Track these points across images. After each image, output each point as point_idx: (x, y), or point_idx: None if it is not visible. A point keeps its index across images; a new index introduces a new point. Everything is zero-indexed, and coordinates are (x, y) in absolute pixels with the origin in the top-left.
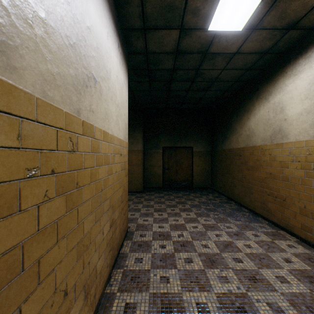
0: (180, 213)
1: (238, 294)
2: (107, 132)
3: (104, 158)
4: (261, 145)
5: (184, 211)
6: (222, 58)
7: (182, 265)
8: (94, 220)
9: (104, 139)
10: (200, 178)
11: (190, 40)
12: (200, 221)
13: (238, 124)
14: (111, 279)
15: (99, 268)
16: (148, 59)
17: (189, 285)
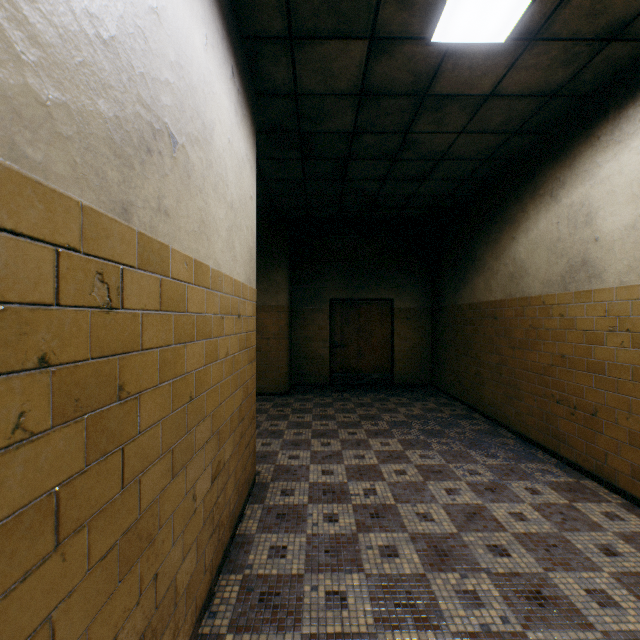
0: (368, 441)
1: (505, 635)
2: (205, 264)
3: (198, 324)
4: (542, 296)
5: (377, 437)
6: (458, 106)
7: (375, 564)
8: (171, 471)
9: (196, 280)
10: (409, 365)
11: (390, 66)
12: (411, 458)
13: (491, 252)
14: (214, 599)
15: (183, 581)
16: (299, 108)
17: (393, 613)
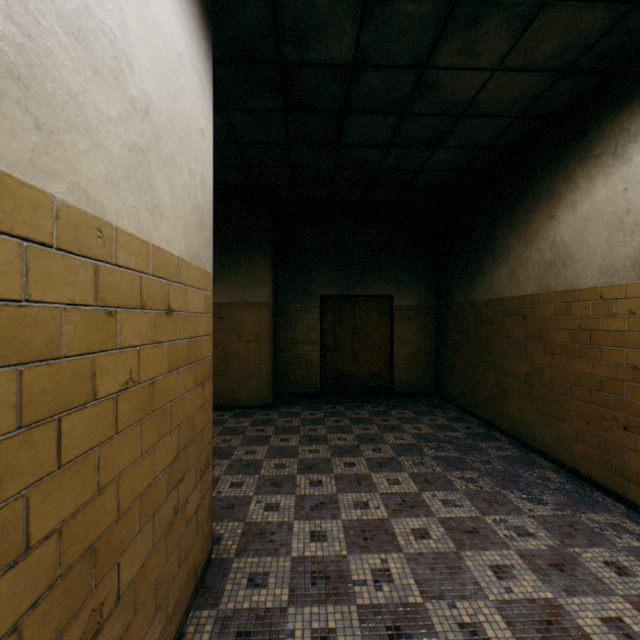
0: (370, 477)
1: None
2: (25, 181)
3: None
4: (599, 288)
5: (382, 469)
6: (502, 19)
7: None
8: None
9: None
10: (411, 371)
11: None
12: (431, 505)
13: (517, 236)
14: None
15: None
16: (278, 16)
17: None
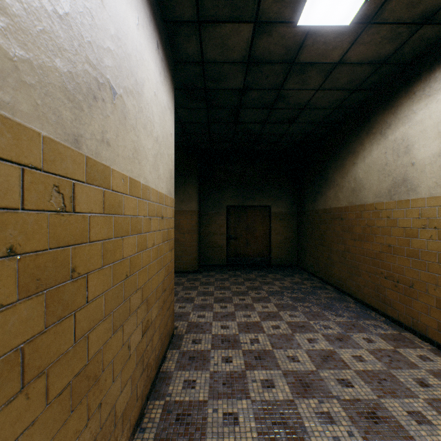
0: (253, 305)
1: None
2: (137, 180)
3: (132, 223)
4: (374, 204)
5: (259, 302)
6: (316, 71)
7: (258, 393)
8: (112, 329)
9: (131, 192)
10: (282, 252)
11: (269, 42)
12: (283, 316)
13: (338, 173)
14: (143, 419)
15: (121, 408)
16: (205, 72)
17: (270, 429)
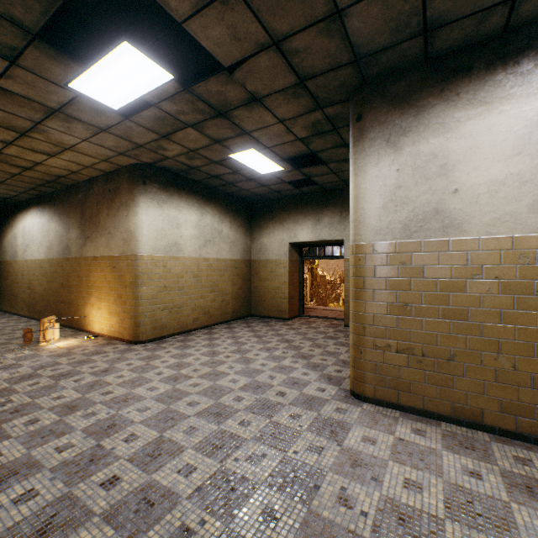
0: None
1: None
2: None
3: None
4: (10, 261)
5: None
6: None
7: None
8: None
9: None
10: None
11: None
12: None
13: None
14: None
15: None
16: None
17: None
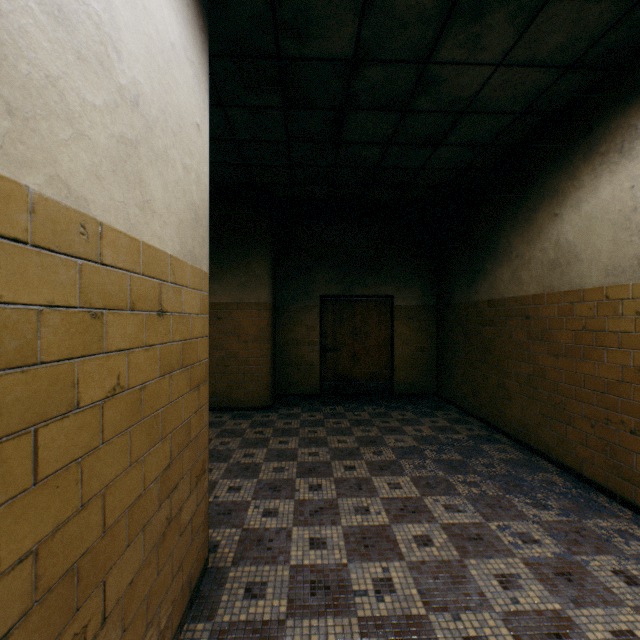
0: (371, 481)
1: None
2: None
3: None
4: (604, 288)
5: (383, 473)
6: (506, 12)
7: None
8: None
9: None
10: (412, 372)
11: None
12: (434, 511)
13: (520, 235)
14: None
15: None
16: (276, 8)
17: None
